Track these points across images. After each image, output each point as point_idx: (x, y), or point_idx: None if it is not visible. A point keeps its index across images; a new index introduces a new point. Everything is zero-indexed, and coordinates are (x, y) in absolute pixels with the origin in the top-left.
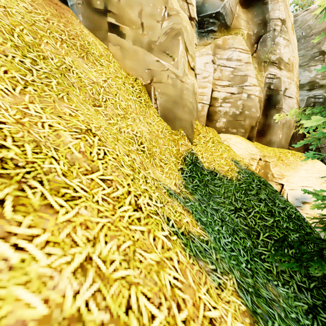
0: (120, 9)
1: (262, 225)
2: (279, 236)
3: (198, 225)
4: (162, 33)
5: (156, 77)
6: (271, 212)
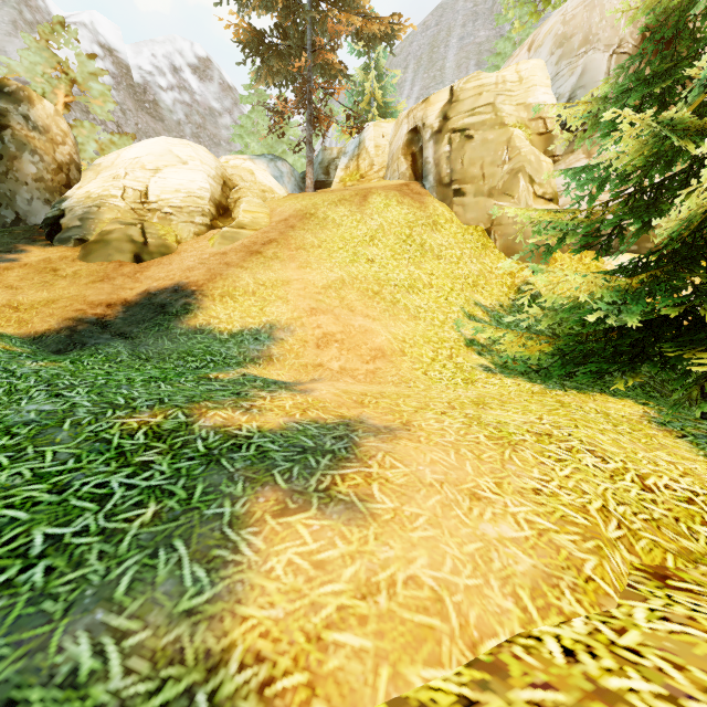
0: (464, 173)
1: (567, 333)
2: (577, 339)
3: (487, 317)
4: (502, 176)
5: (495, 220)
6: (584, 324)
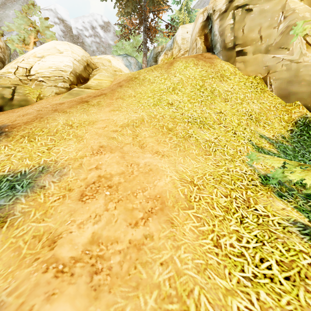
0: (244, 38)
1: None
2: None
3: (274, 149)
4: (278, 35)
5: (271, 69)
6: None
